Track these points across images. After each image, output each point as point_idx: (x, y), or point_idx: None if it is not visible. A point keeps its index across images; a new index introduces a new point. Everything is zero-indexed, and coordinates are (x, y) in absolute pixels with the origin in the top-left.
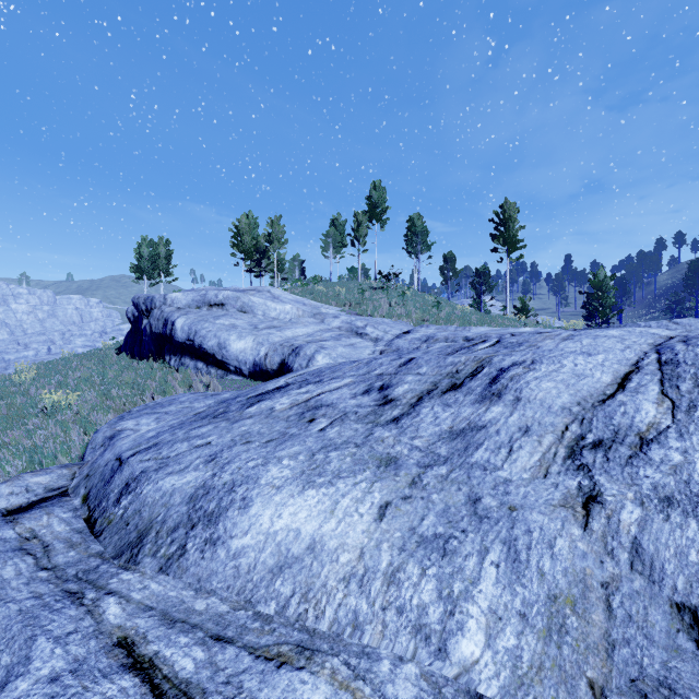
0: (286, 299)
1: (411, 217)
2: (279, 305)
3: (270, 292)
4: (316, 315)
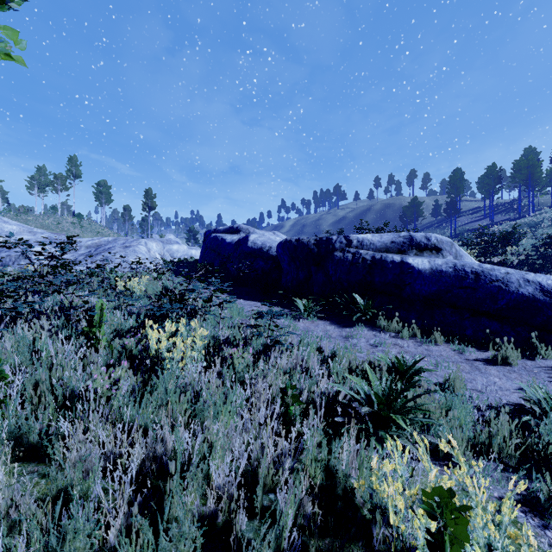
0: (13, 223)
1: (99, 182)
2: (9, 226)
3: (2, 219)
4: (31, 232)
